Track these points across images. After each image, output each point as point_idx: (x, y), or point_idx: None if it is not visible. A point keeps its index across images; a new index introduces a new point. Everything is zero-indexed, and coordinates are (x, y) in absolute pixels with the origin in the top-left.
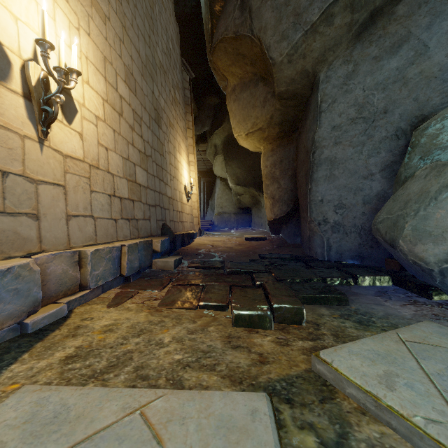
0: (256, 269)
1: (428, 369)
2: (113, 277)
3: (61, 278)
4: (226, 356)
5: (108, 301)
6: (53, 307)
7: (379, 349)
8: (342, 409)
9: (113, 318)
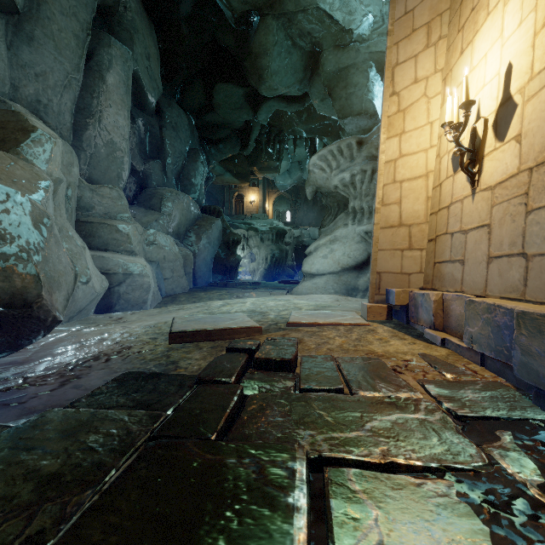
0: (179, 459)
1: (227, 322)
2: (496, 356)
3: (459, 320)
4: (301, 335)
5: (445, 359)
6: (439, 334)
7: (233, 325)
8: (264, 328)
9: (394, 345)
